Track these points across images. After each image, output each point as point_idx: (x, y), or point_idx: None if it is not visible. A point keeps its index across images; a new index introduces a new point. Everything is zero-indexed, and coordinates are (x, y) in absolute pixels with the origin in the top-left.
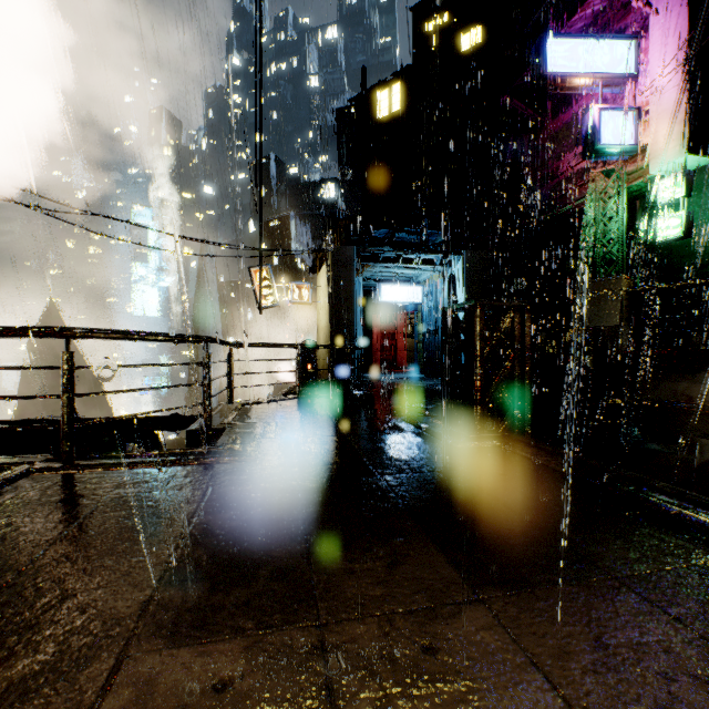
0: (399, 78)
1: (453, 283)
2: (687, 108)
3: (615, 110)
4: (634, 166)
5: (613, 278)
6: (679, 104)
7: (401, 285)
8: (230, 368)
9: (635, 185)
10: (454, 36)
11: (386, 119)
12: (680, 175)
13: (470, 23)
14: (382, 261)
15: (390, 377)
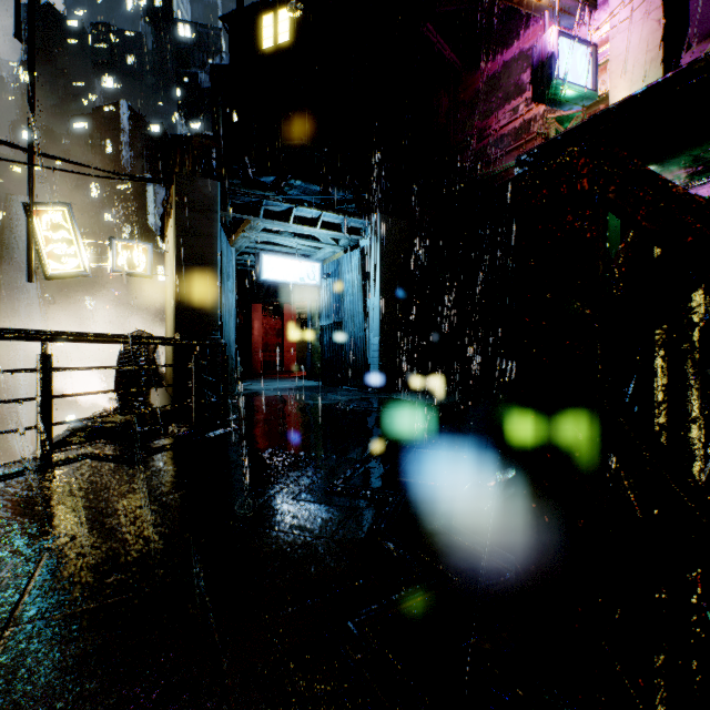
0: (287, 0)
1: (363, 258)
2: (661, 43)
3: (574, 39)
4: None
5: None
6: (650, 39)
7: (292, 258)
8: None
9: None
10: None
11: (270, 51)
12: None
13: None
14: (264, 216)
15: (276, 387)
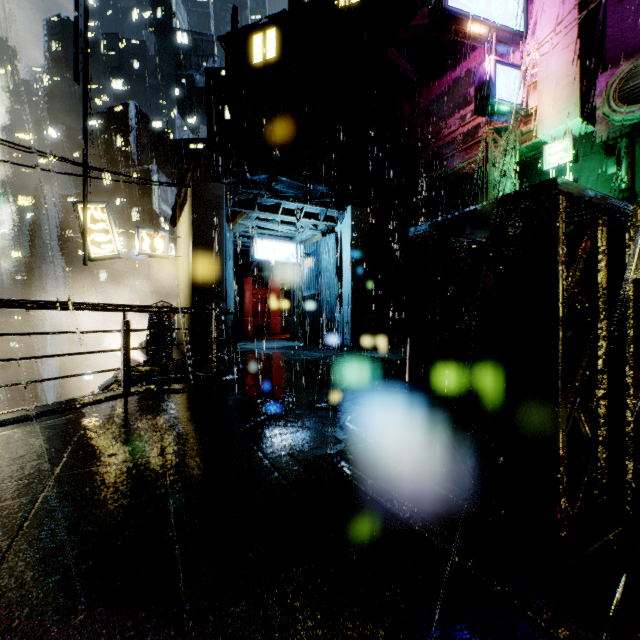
0: (274, 23)
1: (338, 241)
2: (577, 70)
3: (508, 65)
4: (519, 131)
5: None
6: (569, 66)
7: (280, 241)
8: None
9: (518, 150)
10: None
11: (259, 65)
12: (568, 140)
13: None
14: (259, 209)
15: (266, 346)
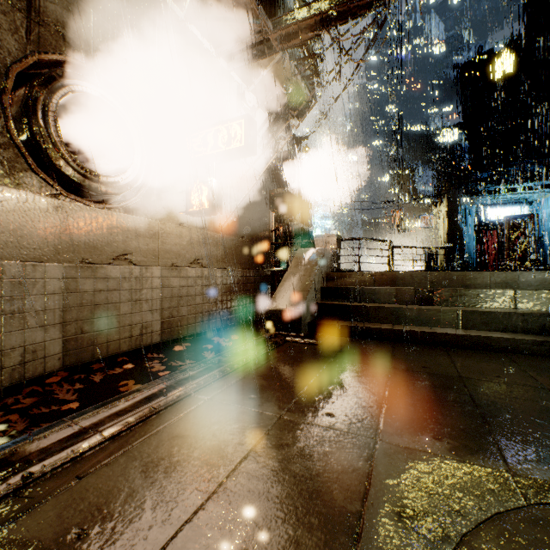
0: (512, 46)
1: None
2: None
3: None
4: None
5: None
6: None
7: (506, 207)
8: (392, 256)
9: None
10: None
11: (499, 80)
12: None
13: None
14: (487, 194)
15: None
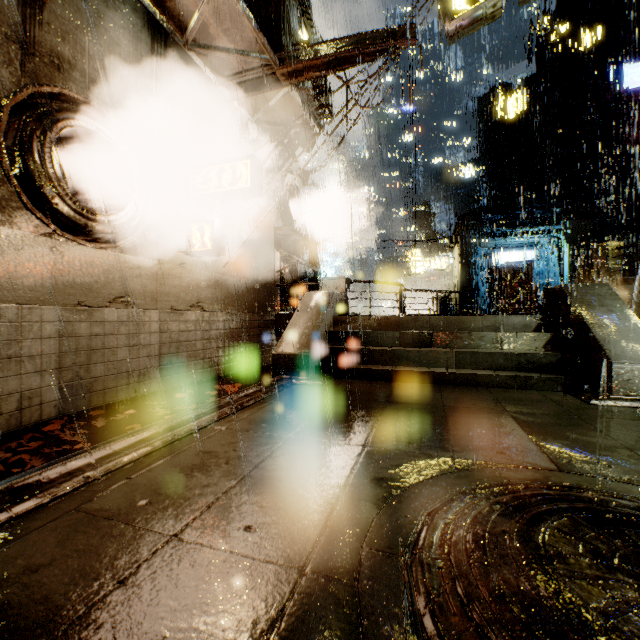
0: (523, 86)
1: (559, 245)
2: None
3: None
4: None
5: (604, 243)
6: None
7: (516, 251)
8: (404, 300)
9: None
10: (574, 40)
11: (512, 120)
12: None
13: (589, 26)
14: (498, 237)
15: None
